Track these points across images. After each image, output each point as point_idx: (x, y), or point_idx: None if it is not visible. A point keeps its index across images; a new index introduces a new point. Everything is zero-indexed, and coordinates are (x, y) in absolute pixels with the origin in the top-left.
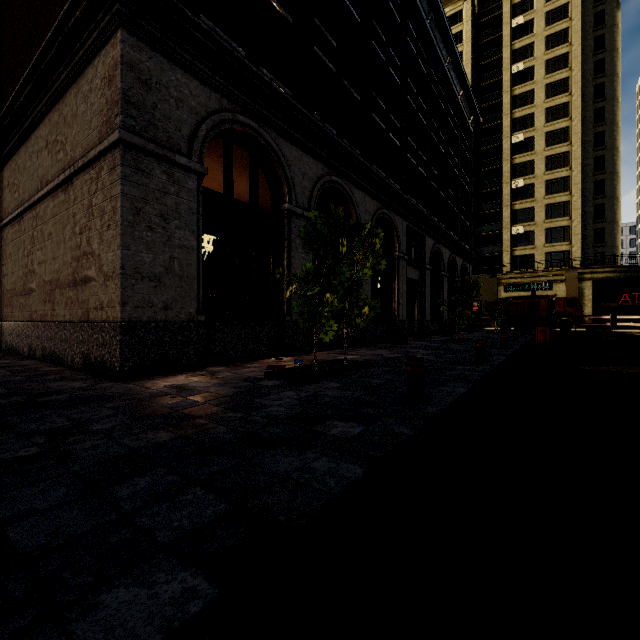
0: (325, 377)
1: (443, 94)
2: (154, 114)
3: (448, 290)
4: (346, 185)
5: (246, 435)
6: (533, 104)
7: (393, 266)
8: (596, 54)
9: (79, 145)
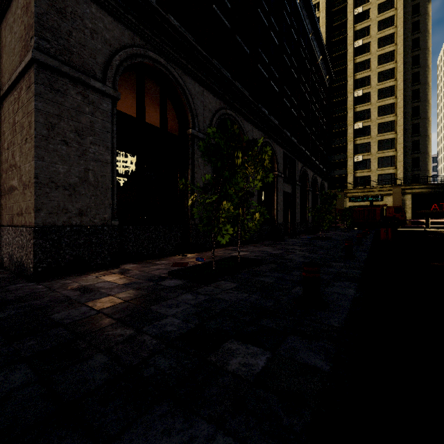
0: (222, 276)
1: (308, 57)
2: (69, 40)
3: (311, 201)
4: (238, 118)
5: (123, 374)
6: (369, 69)
7: (273, 182)
8: (413, 34)
9: (7, 71)
